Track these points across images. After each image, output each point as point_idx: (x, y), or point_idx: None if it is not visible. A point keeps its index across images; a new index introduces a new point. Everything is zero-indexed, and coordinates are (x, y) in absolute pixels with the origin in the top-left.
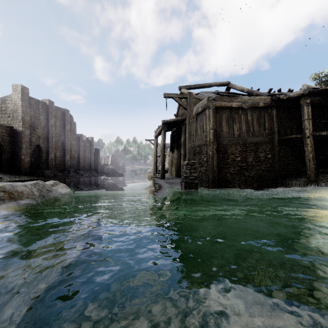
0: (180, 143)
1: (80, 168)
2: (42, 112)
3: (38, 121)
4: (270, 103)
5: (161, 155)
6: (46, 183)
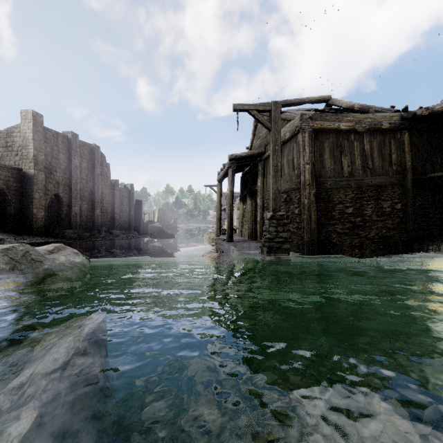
0: (256, 189)
1: (115, 226)
2: (63, 149)
3: (57, 161)
4: (400, 123)
5: (228, 206)
6: (41, 247)
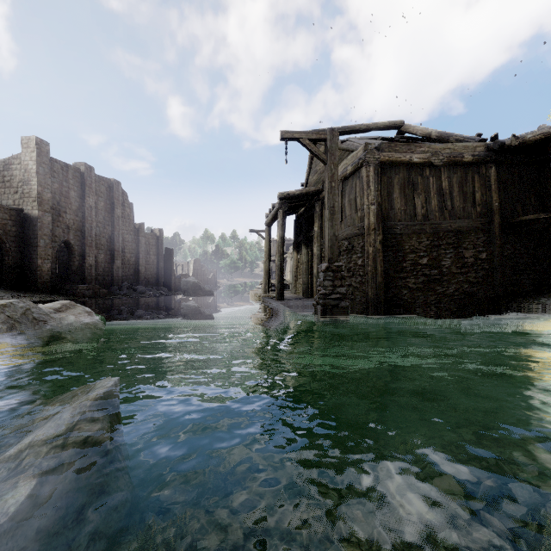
0: (312, 235)
1: (139, 281)
2: (74, 185)
3: (67, 200)
4: (485, 155)
5: (278, 256)
6: (46, 305)
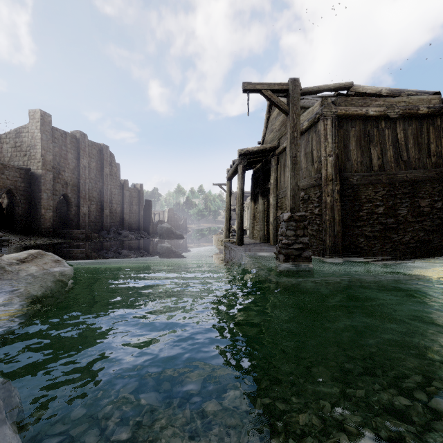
0: (268, 187)
1: (124, 227)
2: (71, 149)
3: (65, 161)
4: (441, 106)
5: (238, 206)
6: (11, 255)
